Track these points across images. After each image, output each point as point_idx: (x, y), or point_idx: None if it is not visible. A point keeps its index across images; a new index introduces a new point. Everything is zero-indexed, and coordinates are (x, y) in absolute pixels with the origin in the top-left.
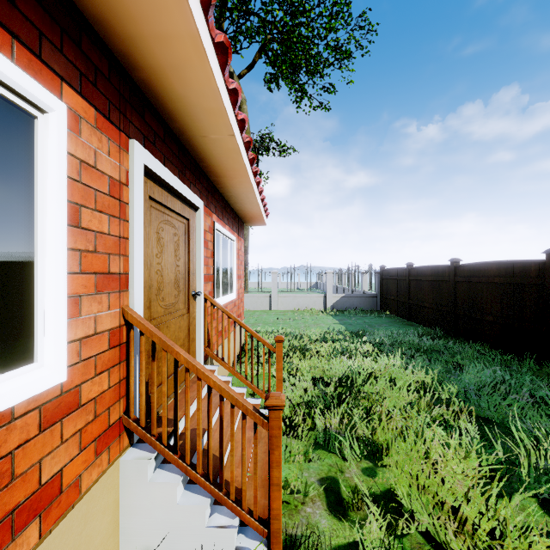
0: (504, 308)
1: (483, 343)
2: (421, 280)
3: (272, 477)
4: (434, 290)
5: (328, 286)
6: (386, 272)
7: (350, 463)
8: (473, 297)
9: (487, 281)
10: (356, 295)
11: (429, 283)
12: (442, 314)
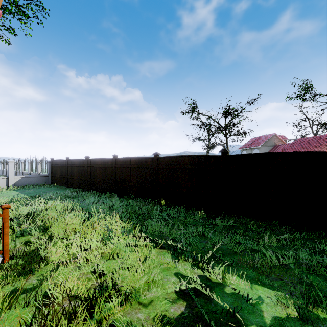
0: (103, 176)
1: (97, 190)
2: (73, 166)
3: (5, 232)
4: (79, 171)
5: (11, 171)
6: (54, 162)
7: (35, 235)
8: (94, 173)
9: (98, 166)
10: (33, 176)
11: (77, 167)
12: (82, 181)
